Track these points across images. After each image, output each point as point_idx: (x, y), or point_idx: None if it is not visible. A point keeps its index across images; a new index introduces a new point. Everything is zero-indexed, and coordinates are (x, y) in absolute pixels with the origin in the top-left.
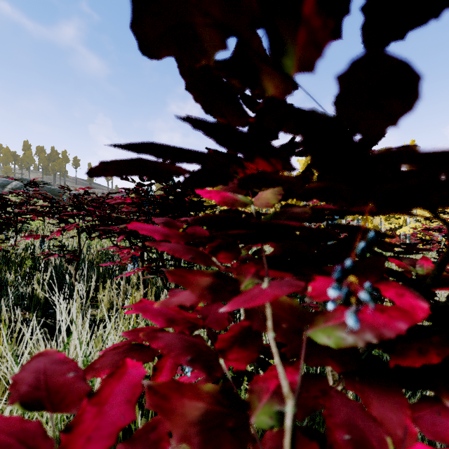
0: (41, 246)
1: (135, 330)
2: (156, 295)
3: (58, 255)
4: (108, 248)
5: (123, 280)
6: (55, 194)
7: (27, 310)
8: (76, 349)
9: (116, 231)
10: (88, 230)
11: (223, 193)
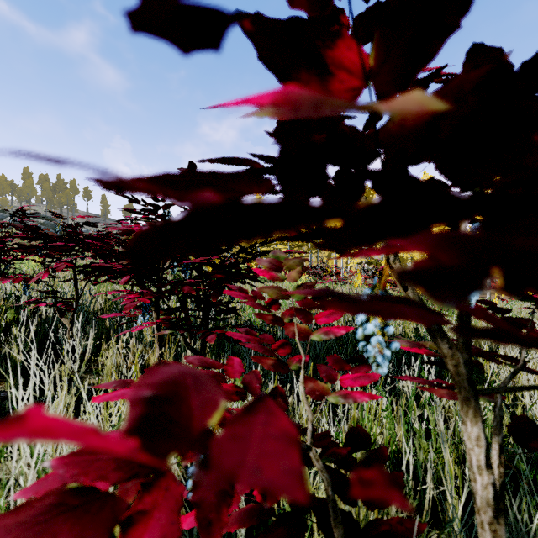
0: (24, 292)
1: (84, 450)
2: (178, 356)
3: (46, 303)
4: (107, 292)
5: (133, 337)
6: (60, 232)
7: (1, 378)
8: (25, 454)
9: (117, 269)
10: (87, 271)
11: (283, 88)
